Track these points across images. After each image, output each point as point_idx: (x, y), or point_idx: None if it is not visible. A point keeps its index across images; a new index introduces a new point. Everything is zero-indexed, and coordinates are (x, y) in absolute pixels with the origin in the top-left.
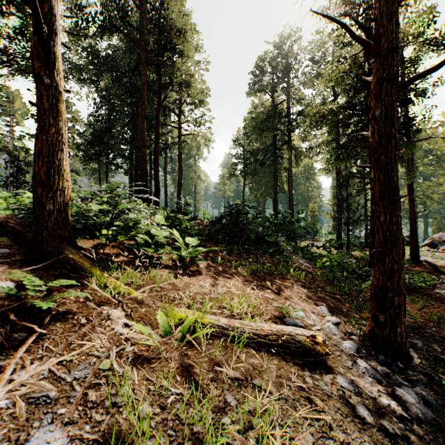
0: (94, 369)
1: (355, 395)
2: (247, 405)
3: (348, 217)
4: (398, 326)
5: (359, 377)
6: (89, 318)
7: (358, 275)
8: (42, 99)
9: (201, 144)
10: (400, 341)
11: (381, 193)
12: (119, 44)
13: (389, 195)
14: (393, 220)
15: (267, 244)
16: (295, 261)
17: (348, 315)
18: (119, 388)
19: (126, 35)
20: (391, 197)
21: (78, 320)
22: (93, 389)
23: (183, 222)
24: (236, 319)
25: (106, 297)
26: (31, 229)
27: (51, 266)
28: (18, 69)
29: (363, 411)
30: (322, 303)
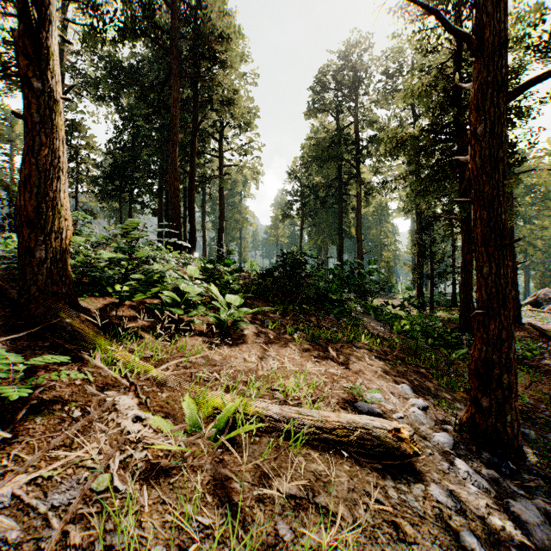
0: (83, 490)
1: (457, 515)
2: (309, 539)
3: (432, 268)
4: (508, 413)
5: (459, 486)
6: (85, 409)
7: (446, 342)
8: (30, 109)
9: (248, 177)
10: (511, 433)
11: (484, 236)
12: (145, 53)
13: (494, 238)
14: (501, 271)
15: (331, 303)
16: (366, 324)
17: (437, 396)
18: (117, 521)
19: (154, 40)
20: (498, 242)
21: (69, 413)
22: (79, 522)
23: (224, 274)
24: (292, 405)
25: (113, 378)
26: (17, 284)
27: (40, 334)
28: (16, 81)
29: (471, 540)
30: (403, 380)
